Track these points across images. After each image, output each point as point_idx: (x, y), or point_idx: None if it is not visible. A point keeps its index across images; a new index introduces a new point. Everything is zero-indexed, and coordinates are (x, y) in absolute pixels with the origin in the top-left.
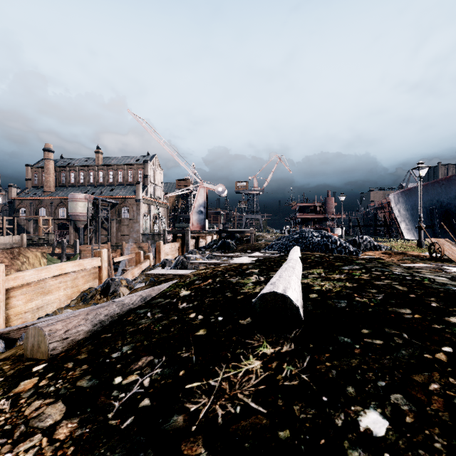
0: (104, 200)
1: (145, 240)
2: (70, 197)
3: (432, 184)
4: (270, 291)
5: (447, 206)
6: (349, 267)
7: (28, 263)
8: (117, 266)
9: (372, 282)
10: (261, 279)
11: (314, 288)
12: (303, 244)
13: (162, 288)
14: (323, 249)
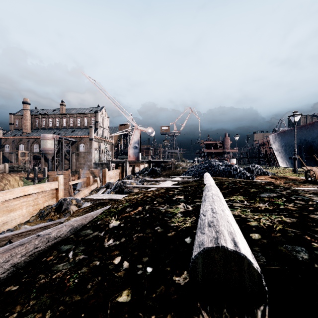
0: (66, 139)
1: (96, 167)
2: (42, 137)
3: (300, 128)
4: (216, 244)
5: (311, 143)
6: (267, 194)
7: (9, 185)
8: (75, 186)
9: (307, 215)
10: (189, 209)
11: (250, 223)
12: (212, 170)
13: (95, 215)
14: (227, 175)
